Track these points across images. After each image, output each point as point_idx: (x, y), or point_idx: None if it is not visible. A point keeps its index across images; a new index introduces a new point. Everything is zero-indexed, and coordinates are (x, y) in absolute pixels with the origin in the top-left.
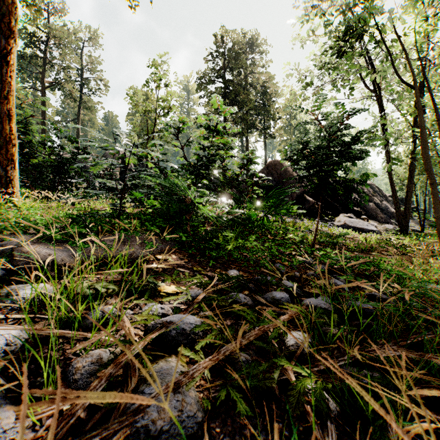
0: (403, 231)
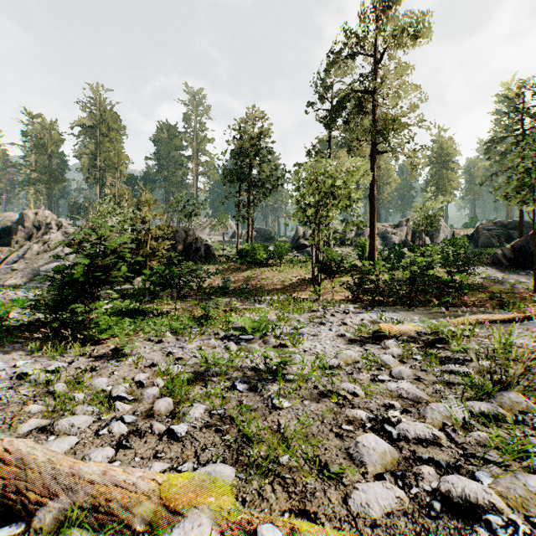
0: None
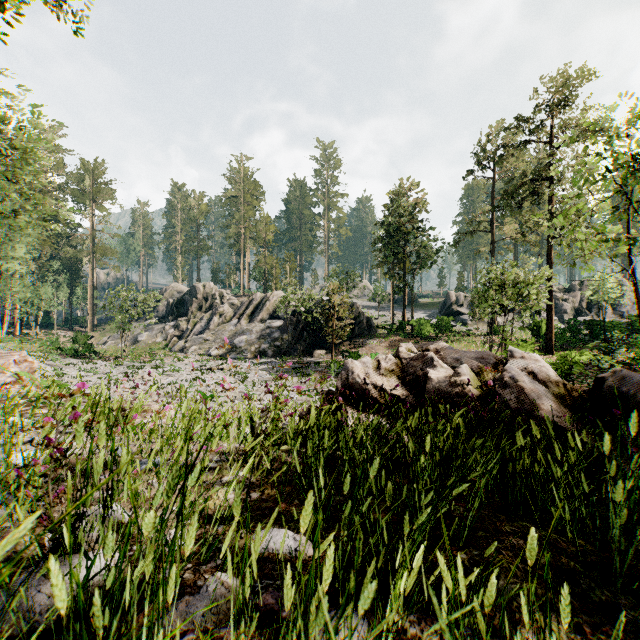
0: None
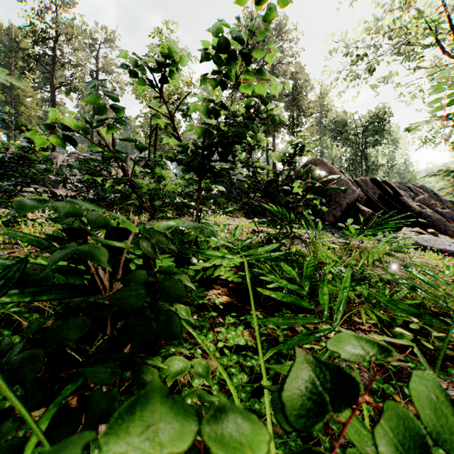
0: None
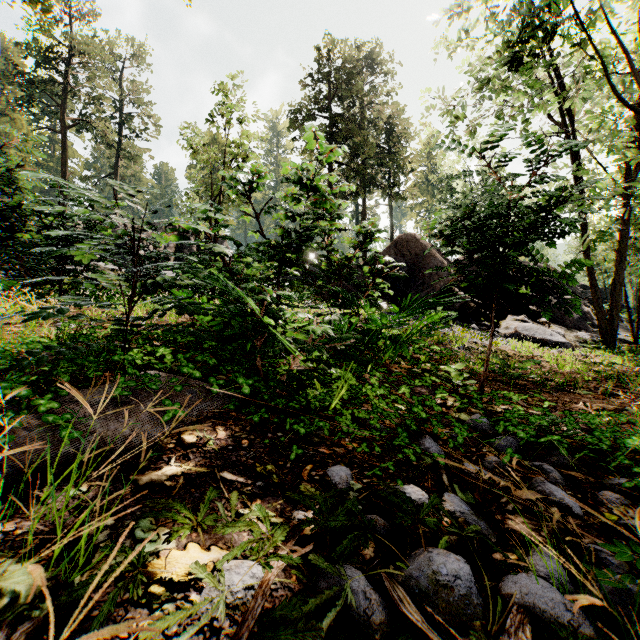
0: (607, 343)
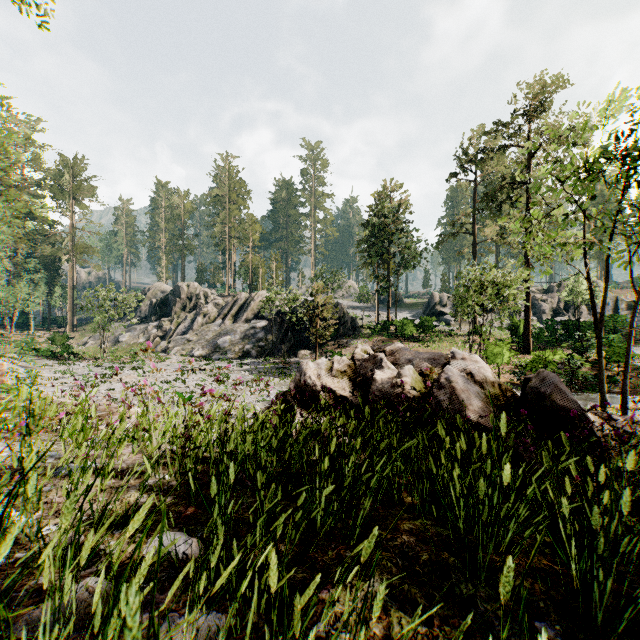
0: None
